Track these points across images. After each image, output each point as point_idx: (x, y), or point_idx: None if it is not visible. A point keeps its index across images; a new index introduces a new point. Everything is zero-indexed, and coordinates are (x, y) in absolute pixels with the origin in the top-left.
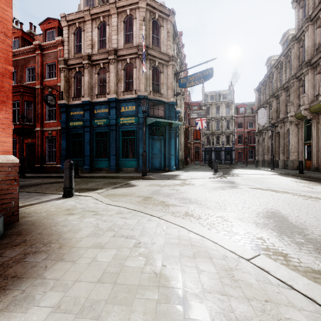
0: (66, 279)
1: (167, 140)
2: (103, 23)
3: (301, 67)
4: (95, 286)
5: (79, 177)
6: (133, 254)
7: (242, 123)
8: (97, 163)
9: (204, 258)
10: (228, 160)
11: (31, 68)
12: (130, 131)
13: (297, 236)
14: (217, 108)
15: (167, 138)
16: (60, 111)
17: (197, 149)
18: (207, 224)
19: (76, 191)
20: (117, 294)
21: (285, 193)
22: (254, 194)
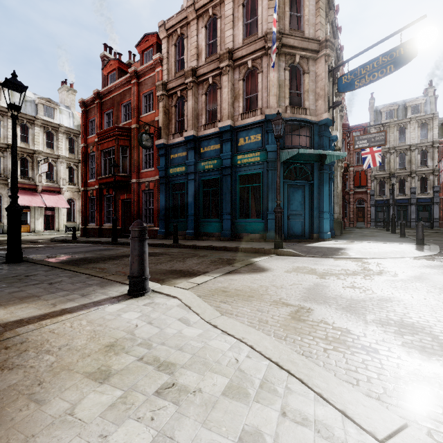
0: None
1: (316, 186)
2: (212, 19)
3: None
4: None
5: (179, 247)
6: None
7: None
8: (204, 225)
9: None
10: (425, 221)
11: (127, 104)
12: (252, 175)
13: None
14: (401, 130)
15: (315, 184)
16: (158, 154)
17: (361, 203)
18: None
19: (162, 275)
20: None
21: None
22: None
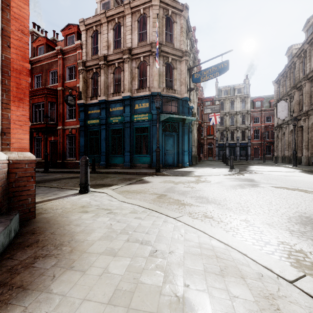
0: (73, 296)
1: (181, 136)
2: (118, 25)
3: None
4: (105, 309)
5: (96, 173)
6: (149, 265)
7: (258, 118)
8: (112, 159)
9: (235, 276)
10: (244, 156)
11: (54, 72)
12: (143, 127)
13: None
14: (232, 102)
15: (180, 134)
16: (79, 110)
17: (211, 145)
18: (231, 230)
19: (92, 186)
20: None
21: None
22: (280, 195)
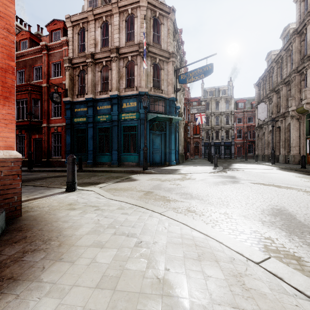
0: (63, 283)
1: (168, 135)
2: (105, 23)
3: (302, 61)
4: (93, 292)
5: (83, 171)
6: (134, 254)
7: (241, 118)
8: (99, 157)
9: (210, 260)
10: (228, 155)
11: (38, 67)
12: (131, 126)
13: (308, 236)
14: (217, 103)
15: (167, 133)
16: (65, 107)
17: (197, 144)
18: (211, 222)
19: (79, 185)
20: (117, 303)
21: (289, 189)
22: (257, 190)
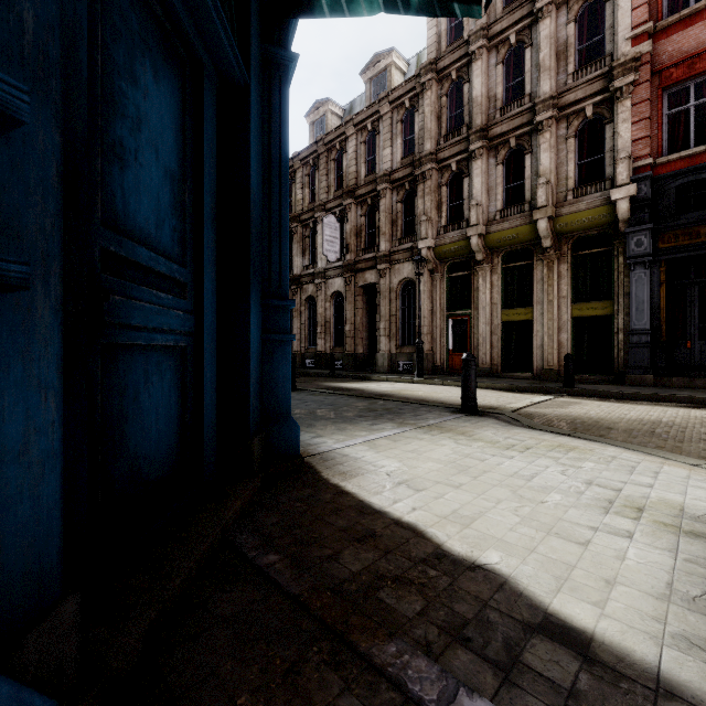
0: None
1: (255, 126)
2: None
3: (449, 140)
4: None
5: None
6: None
7: None
8: None
9: None
10: None
11: None
12: None
13: None
14: None
15: (253, 105)
16: None
17: None
18: None
19: None
20: None
21: None
22: None
